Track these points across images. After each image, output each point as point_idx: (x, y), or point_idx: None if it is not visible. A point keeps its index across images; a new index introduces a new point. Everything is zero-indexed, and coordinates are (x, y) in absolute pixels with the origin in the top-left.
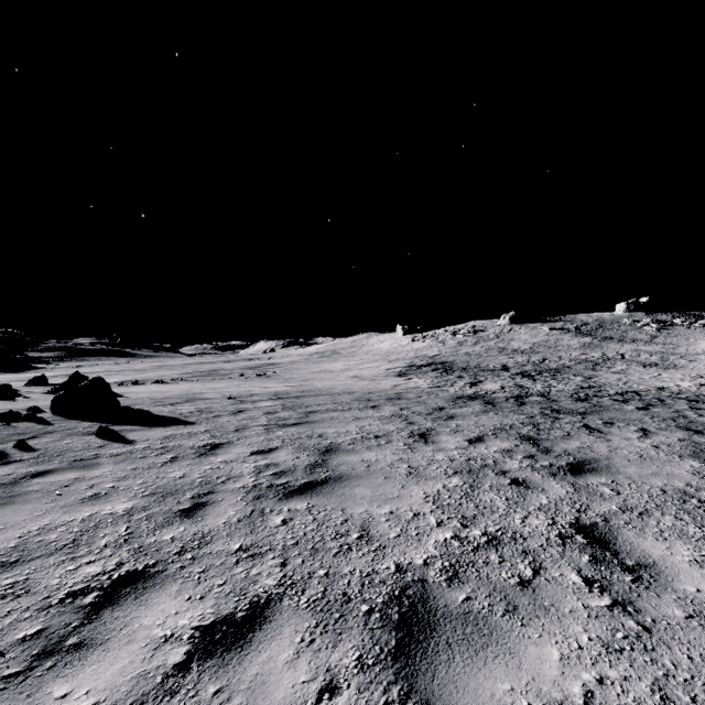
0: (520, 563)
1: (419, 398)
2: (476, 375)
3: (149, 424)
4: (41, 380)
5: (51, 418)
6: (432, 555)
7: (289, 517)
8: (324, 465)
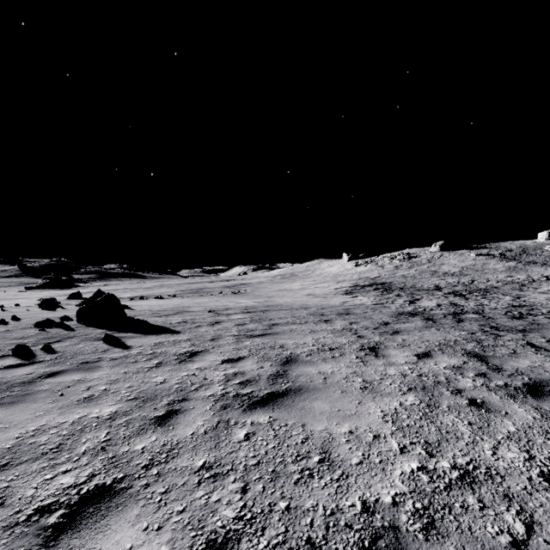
0: (506, 512)
1: (365, 313)
2: (412, 293)
3: (145, 332)
4: (77, 295)
5: (75, 325)
6: (400, 492)
7: (251, 431)
8: (285, 376)
